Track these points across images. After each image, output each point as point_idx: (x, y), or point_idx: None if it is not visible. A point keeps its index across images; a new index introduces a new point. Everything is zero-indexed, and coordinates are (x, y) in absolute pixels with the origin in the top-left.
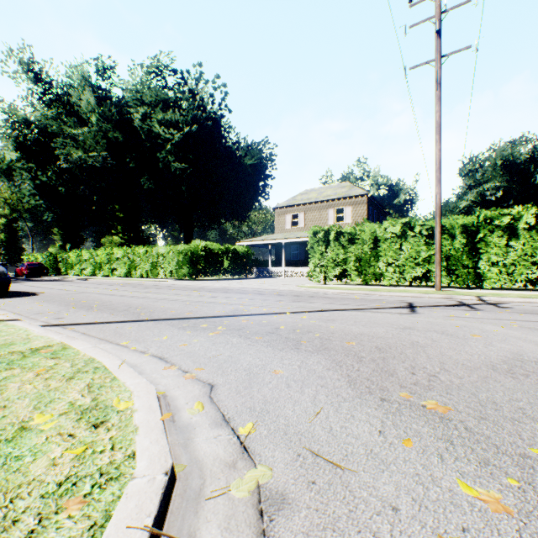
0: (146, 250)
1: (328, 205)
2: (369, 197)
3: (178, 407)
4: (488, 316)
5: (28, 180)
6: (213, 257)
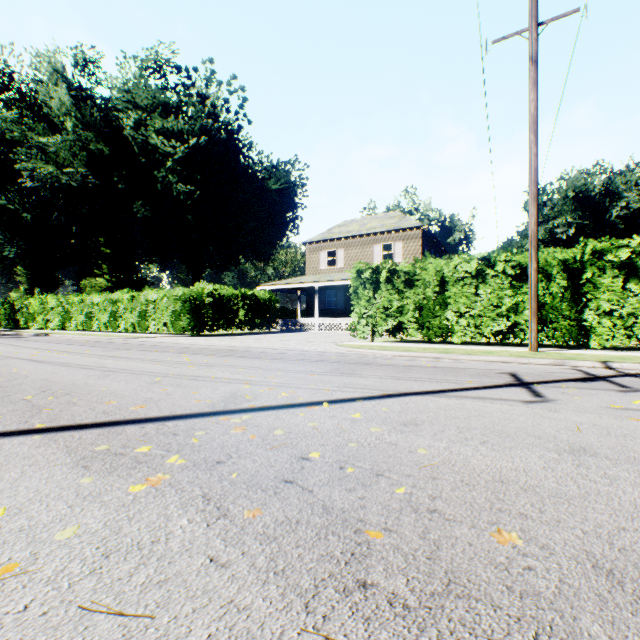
0: (133, 295)
1: (373, 240)
2: (424, 231)
3: None
4: None
5: None
6: (225, 305)
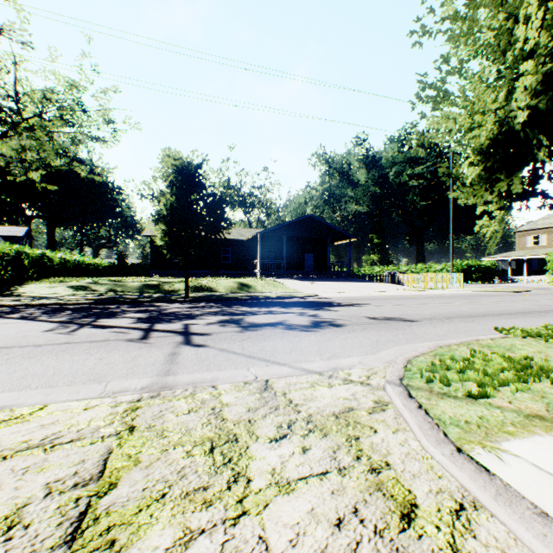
0: (424, 266)
1: None
2: None
3: None
4: None
5: None
6: (468, 270)
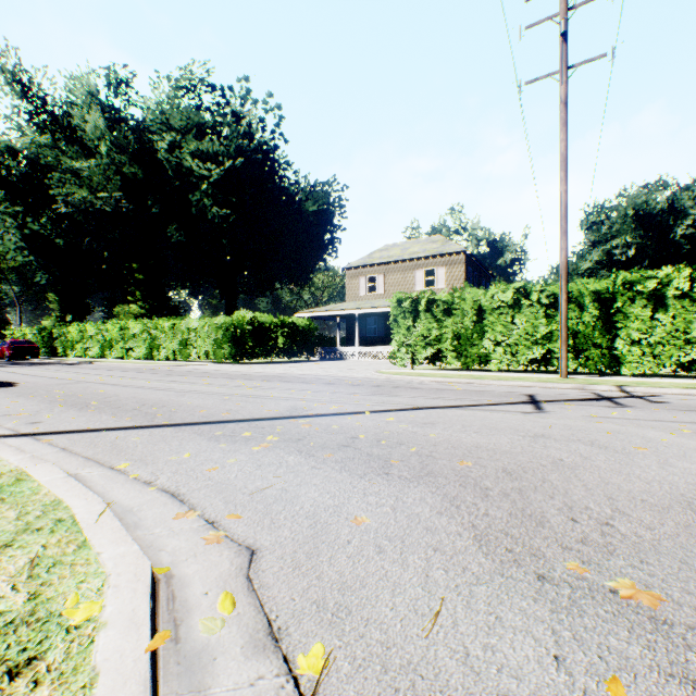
0: (173, 323)
1: (415, 265)
2: (468, 256)
3: (189, 603)
4: (644, 416)
5: (13, 228)
6: (264, 333)
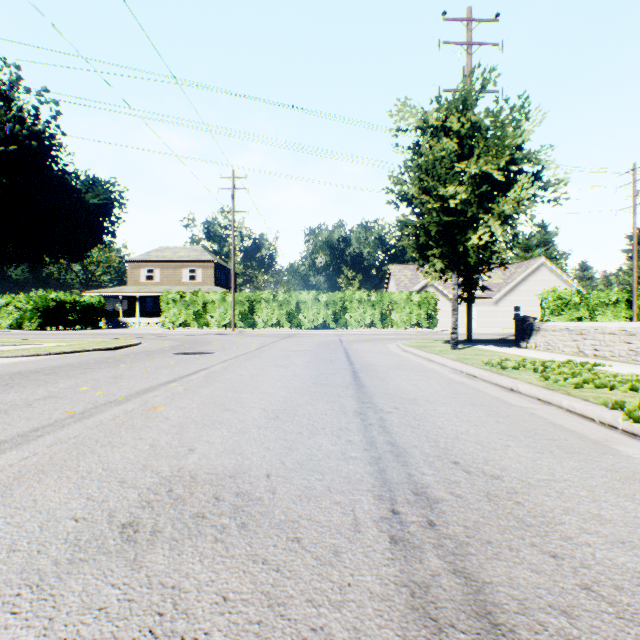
0: None
1: (182, 265)
2: (217, 263)
3: None
4: (224, 335)
5: None
6: (62, 308)
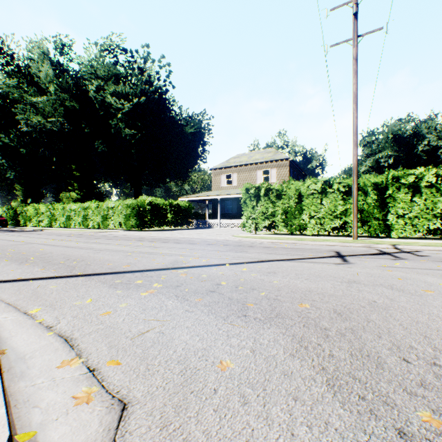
0: (98, 204)
1: (256, 167)
2: (290, 161)
3: None
4: (418, 265)
5: None
6: (158, 211)
